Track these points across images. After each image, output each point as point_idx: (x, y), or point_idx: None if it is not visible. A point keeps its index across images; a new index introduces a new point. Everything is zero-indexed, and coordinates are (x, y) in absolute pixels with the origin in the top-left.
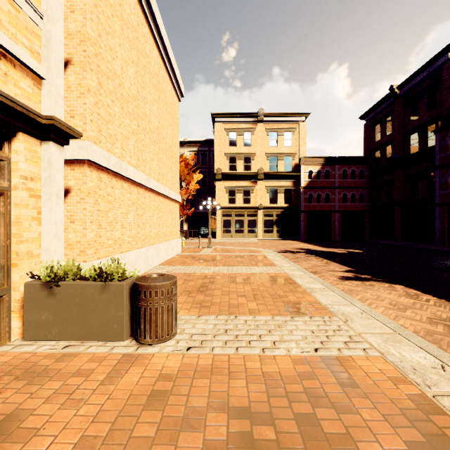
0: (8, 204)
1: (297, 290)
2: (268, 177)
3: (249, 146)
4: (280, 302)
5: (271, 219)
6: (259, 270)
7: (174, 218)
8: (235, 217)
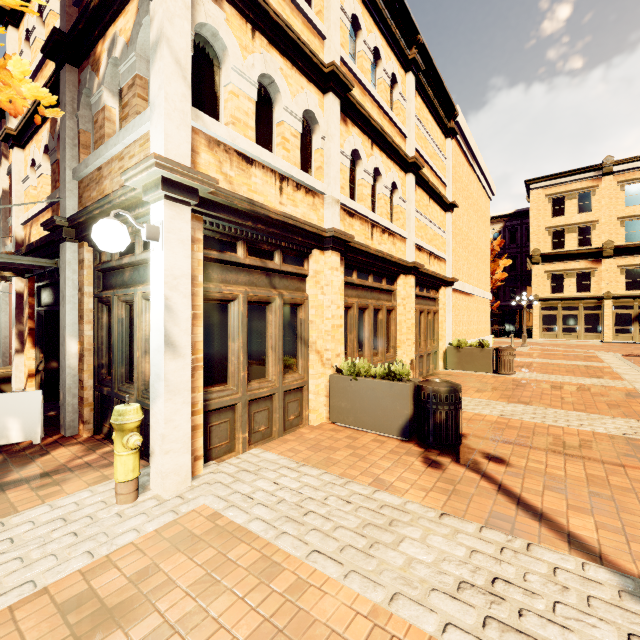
0: (438, 316)
1: (610, 373)
2: (623, 252)
3: (586, 212)
4: (587, 375)
5: (628, 312)
6: (580, 363)
7: (486, 316)
8: (562, 311)
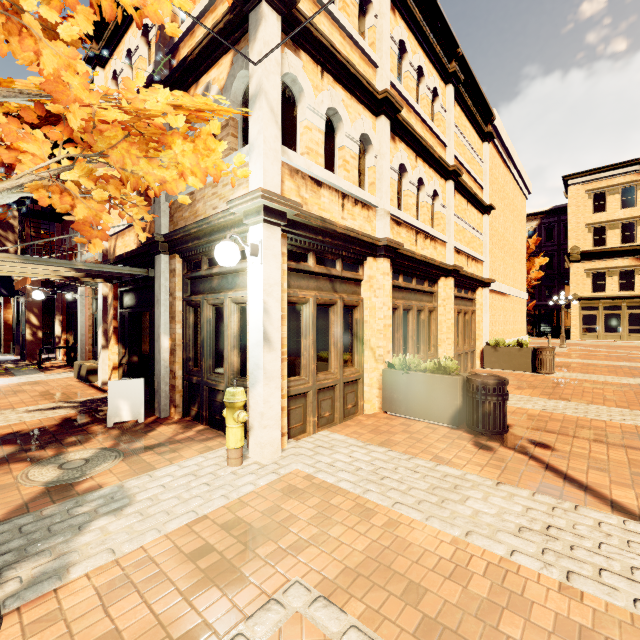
0: (475, 316)
1: None
2: None
3: (630, 207)
4: (630, 375)
5: None
6: (623, 364)
7: (522, 316)
8: (603, 311)
